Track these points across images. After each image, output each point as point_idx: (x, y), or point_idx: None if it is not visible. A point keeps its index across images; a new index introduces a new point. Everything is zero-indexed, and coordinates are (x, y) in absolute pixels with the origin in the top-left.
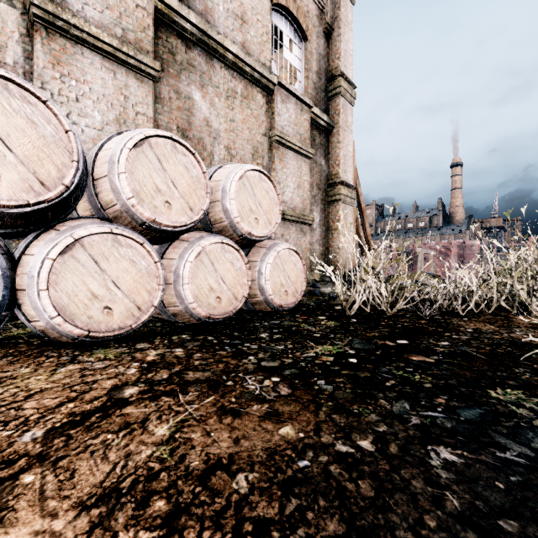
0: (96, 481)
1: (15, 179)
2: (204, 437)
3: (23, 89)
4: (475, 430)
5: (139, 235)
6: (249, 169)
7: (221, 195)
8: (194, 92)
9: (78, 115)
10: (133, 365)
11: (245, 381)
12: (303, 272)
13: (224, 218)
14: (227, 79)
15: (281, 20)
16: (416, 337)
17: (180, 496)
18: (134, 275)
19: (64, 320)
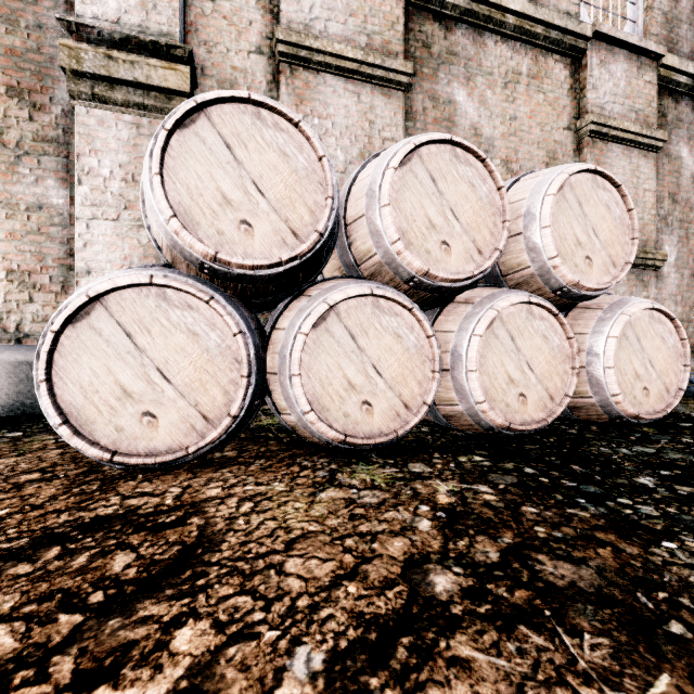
0: None
1: (267, 232)
2: None
3: (275, 114)
4: None
5: (405, 297)
6: (575, 170)
7: (524, 223)
8: (456, 92)
9: None
10: (420, 509)
11: None
12: (679, 354)
13: (527, 263)
14: (505, 57)
15: None
16: None
17: None
18: (399, 356)
19: (317, 417)
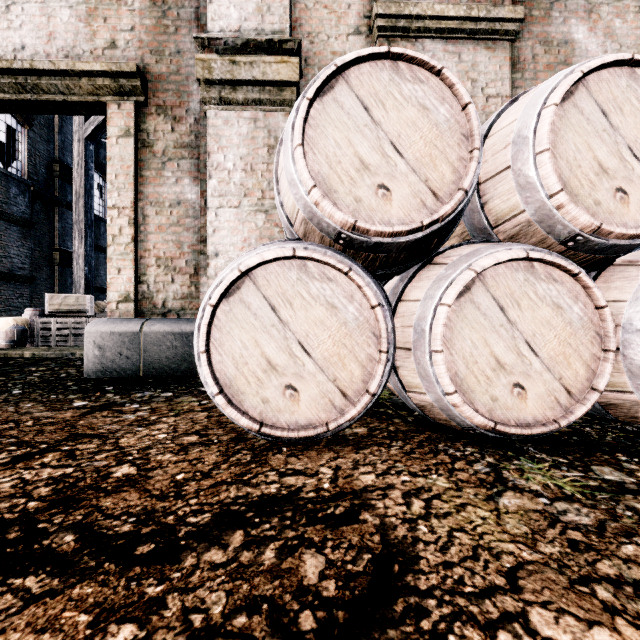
0: None
1: (405, 195)
2: None
3: (414, 65)
4: None
5: (566, 259)
6: None
7: None
8: (574, 29)
9: None
10: None
11: None
12: None
13: None
14: None
15: None
16: None
17: None
18: (558, 331)
19: (462, 400)
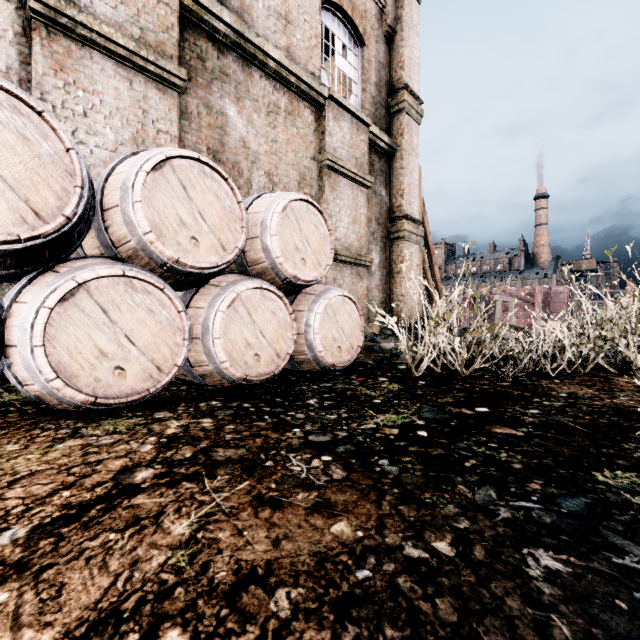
0: (89, 600)
1: (2, 208)
2: (235, 537)
3: (13, 96)
4: (582, 527)
5: (158, 279)
6: (294, 198)
7: (260, 230)
8: (228, 107)
9: (86, 133)
10: (149, 440)
11: (288, 460)
12: (359, 324)
13: (263, 259)
14: (268, 91)
15: (333, 21)
16: (499, 404)
17: (200, 622)
18: (152, 327)
19: (64, 384)
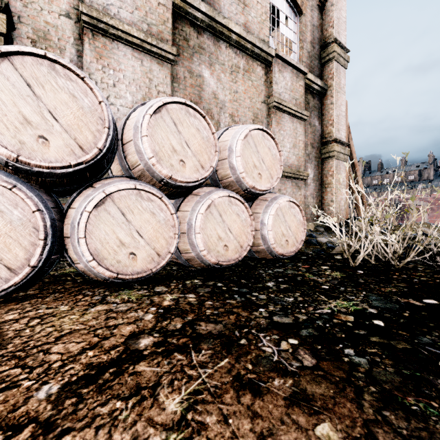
0: None
1: (60, 145)
2: (221, 425)
3: (67, 69)
4: None
5: (158, 190)
6: (253, 128)
7: (228, 153)
8: (204, 71)
9: (115, 97)
10: (150, 309)
11: (259, 340)
12: (302, 223)
13: (230, 174)
14: (231, 57)
15: None
16: None
17: None
18: (154, 225)
19: (97, 264)
